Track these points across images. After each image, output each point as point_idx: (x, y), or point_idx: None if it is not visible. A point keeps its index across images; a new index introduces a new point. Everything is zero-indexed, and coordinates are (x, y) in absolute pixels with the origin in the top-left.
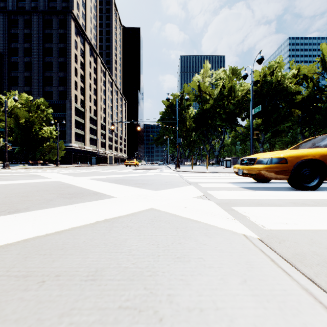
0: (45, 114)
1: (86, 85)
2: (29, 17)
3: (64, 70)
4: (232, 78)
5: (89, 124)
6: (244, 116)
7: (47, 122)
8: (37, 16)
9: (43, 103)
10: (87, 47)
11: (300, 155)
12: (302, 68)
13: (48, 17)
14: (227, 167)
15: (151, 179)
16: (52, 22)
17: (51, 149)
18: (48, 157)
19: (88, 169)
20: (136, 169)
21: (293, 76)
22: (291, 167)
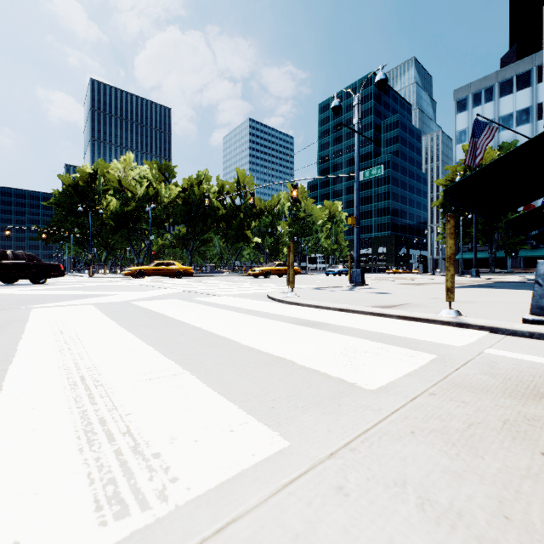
0: None
1: None
2: None
3: None
4: (160, 180)
5: None
6: (173, 223)
7: None
8: None
9: None
10: None
11: (139, 268)
12: (227, 183)
13: None
14: None
15: None
16: None
17: None
18: None
19: None
20: None
21: (219, 190)
22: (135, 272)
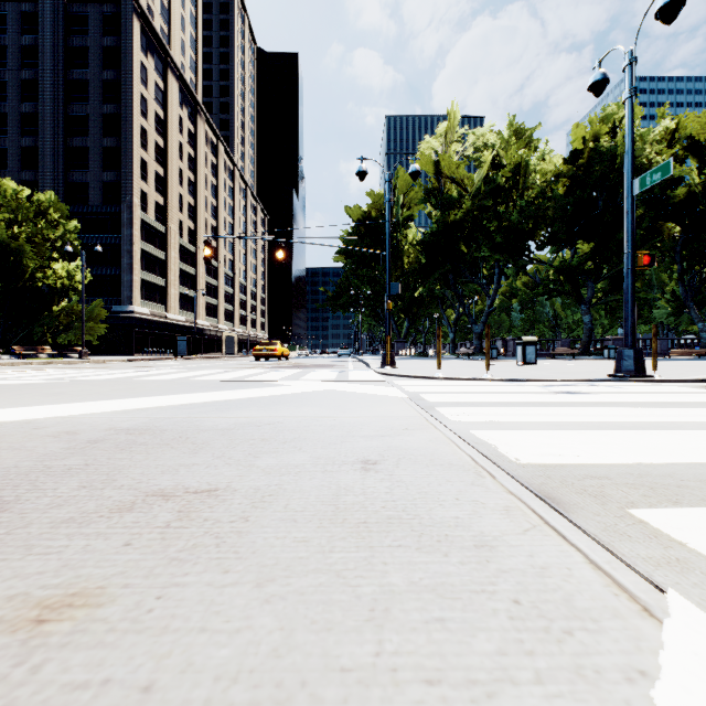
0: (58, 231)
1: (170, 172)
2: (33, 7)
3: (115, 134)
4: (517, 147)
5: (177, 263)
6: (547, 238)
7: (64, 252)
8: (50, 6)
9: (54, 205)
10: (172, 84)
11: None
12: (683, 122)
13: (77, 7)
14: (527, 364)
15: (287, 428)
16: (88, 20)
17: (73, 318)
18: (66, 336)
19: (136, 370)
20: (273, 369)
21: (661, 142)
22: None
